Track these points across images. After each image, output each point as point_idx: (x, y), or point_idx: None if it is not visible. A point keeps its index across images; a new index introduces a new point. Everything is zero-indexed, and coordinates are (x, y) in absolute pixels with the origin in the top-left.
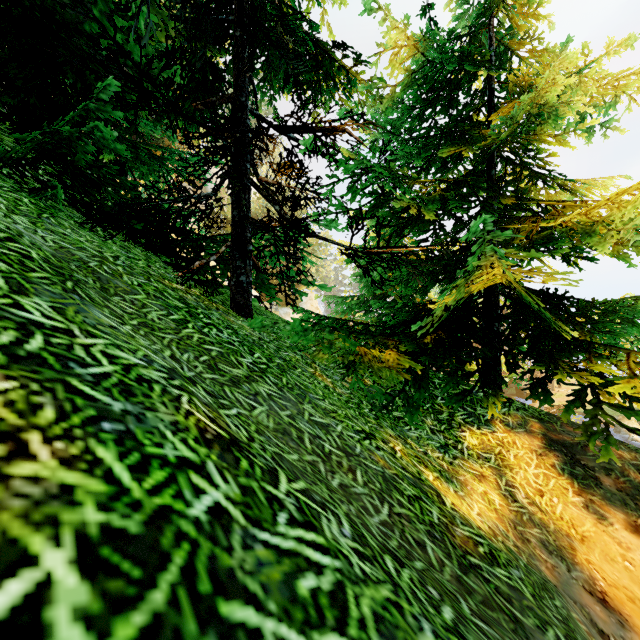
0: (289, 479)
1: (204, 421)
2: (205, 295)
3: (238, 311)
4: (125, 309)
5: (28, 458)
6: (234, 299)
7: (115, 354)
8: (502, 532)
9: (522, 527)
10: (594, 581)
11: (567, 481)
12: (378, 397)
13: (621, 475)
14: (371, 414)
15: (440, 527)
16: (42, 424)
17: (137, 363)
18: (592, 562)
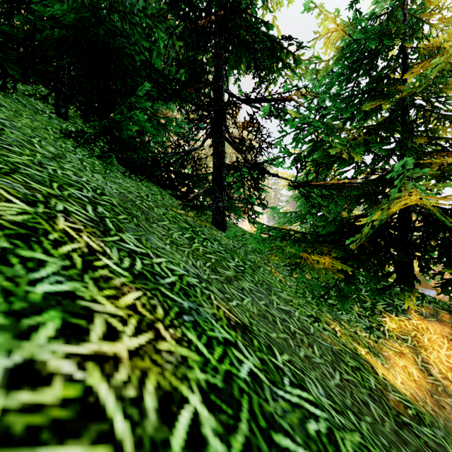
0: (279, 352)
1: (227, 312)
2: (196, 216)
3: (217, 226)
4: (160, 232)
5: (163, 339)
6: (214, 218)
7: (172, 268)
8: (421, 398)
9: (437, 396)
10: None
11: None
12: (317, 289)
13: None
14: (313, 301)
15: (377, 392)
16: (160, 318)
17: (183, 273)
18: None
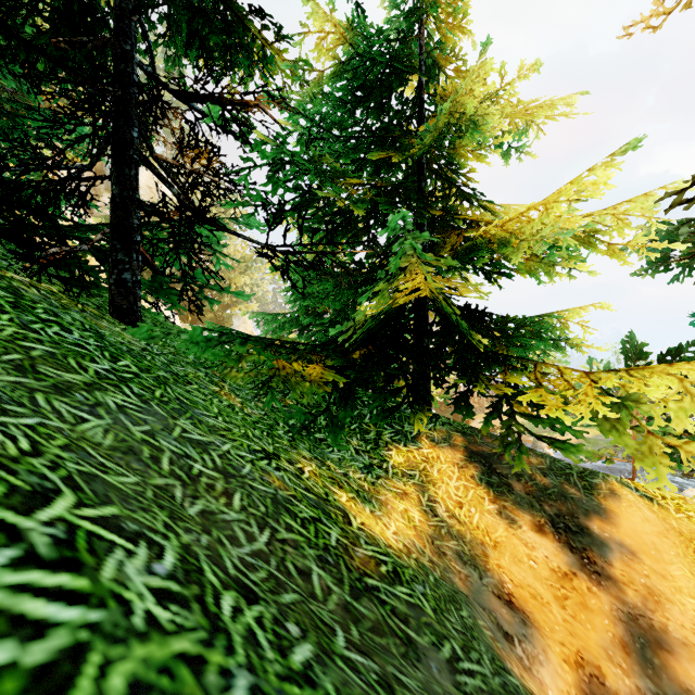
0: (81, 504)
1: None
2: (68, 294)
3: (120, 317)
4: None
5: None
6: (114, 302)
7: None
8: (418, 549)
9: (440, 541)
10: (503, 584)
11: (484, 490)
12: (298, 417)
13: (529, 479)
14: (286, 436)
15: (337, 550)
16: None
17: None
18: (502, 566)
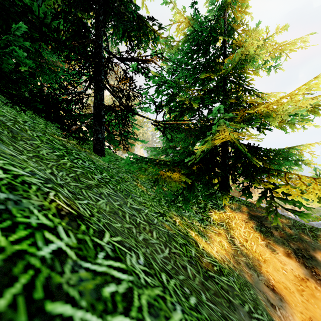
0: (111, 235)
1: (62, 205)
2: (79, 144)
3: (97, 153)
4: (26, 148)
5: None
6: (95, 146)
7: (9, 169)
8: (227, 260)
9: (237, 257)
10: (269, 280)
11: (258, 234)
12: (169, 196)
13: (282, 230)
14: (165, 204)
15: (195, 258)
16: None
17: (24, 174)
18: (268, 271)
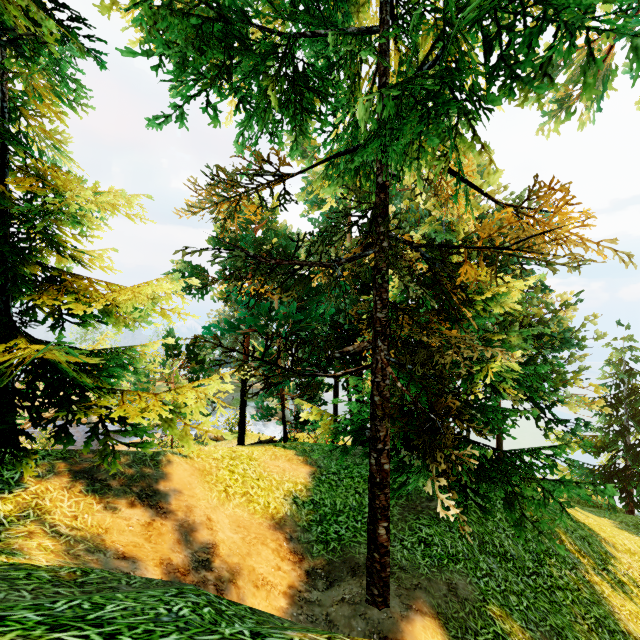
0: (5, 604)
1: None
2: None
3: None
4: None
5: None
6: None
7: None
8: (65, 562)
9: (73, 550)
10: (118, 550)
11: (92, 497)
12: None
13: (122, 475)
14: None
15: (55, 579)
16: None
17: None
18: (115, 540)
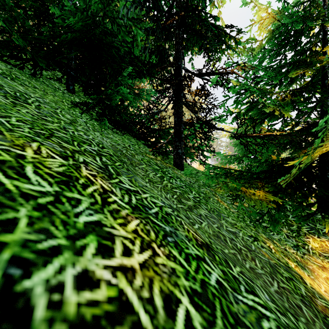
0: (233, 265)
1: (194, 234)
2: (162, 159)
3: (177, 167)
4: (141, 173)
5: (158, 255)
6: (175, 161)
7: (154, 201)
8: None
9: None
10: None
11: None
12: (253, 214)
13: None
14: (251, 224)
15: (307, 298)
16: (153, 239)
17: (162, 205)
18: None
